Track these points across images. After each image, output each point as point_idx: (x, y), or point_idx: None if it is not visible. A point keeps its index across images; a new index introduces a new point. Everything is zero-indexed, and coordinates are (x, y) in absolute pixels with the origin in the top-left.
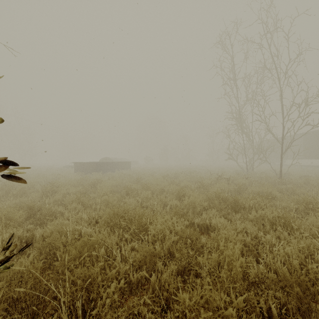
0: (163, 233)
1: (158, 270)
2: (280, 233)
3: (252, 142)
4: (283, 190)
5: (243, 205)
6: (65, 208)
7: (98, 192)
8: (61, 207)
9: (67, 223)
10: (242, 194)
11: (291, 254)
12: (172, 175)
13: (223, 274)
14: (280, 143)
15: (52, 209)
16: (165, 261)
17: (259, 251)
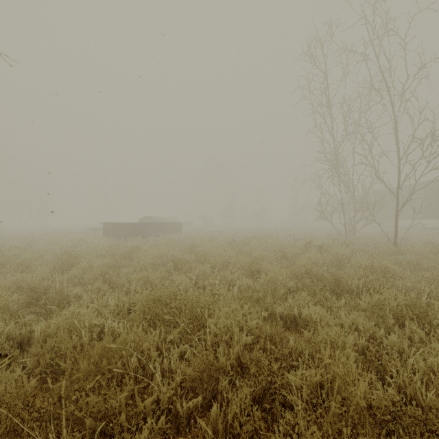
0: (230, 330)
1: (221, 393)
2: (412, 331)
3: (353, 195)
4: (403, 263)
5: (348, 285)
6: (85, 289)
7: (132, 265)
8: (78, 288)
9: (84, 313)
10: (344, 268)
11: (436, 369)
12: (240, 241)
13: (334, 409)
14: (394, 196)
15: (64, 291)
16: (234, 379)
17: (383, 363)
